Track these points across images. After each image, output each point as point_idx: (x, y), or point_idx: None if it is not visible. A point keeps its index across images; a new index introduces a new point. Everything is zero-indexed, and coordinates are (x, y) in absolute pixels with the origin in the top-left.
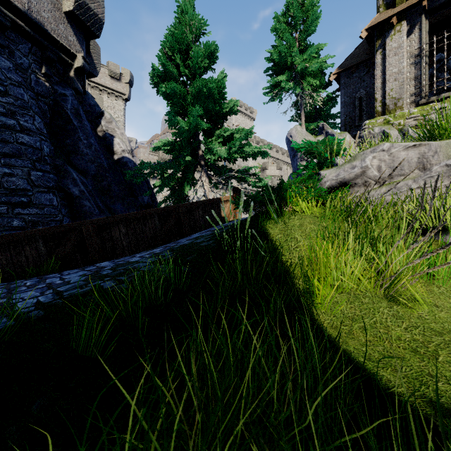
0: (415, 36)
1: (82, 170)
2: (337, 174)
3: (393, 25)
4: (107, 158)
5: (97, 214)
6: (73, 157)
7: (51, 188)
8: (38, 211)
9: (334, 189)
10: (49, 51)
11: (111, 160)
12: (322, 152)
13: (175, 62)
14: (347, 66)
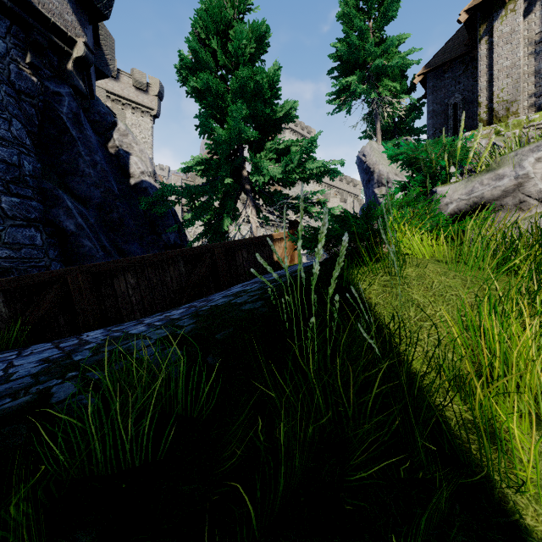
0: (535, 17)
1: (82, 197)
2: (470, 190)
3: (505, 2)
4: (120, 183)
5: (101, 258)
6: (70, 179)
7: (33, 221)
8: (11, 254)
9: (461, 215)
10: (36, 33)
11: (126, 185)
12: (435, 159)
13: (211, 48)
14: (436, 64)
